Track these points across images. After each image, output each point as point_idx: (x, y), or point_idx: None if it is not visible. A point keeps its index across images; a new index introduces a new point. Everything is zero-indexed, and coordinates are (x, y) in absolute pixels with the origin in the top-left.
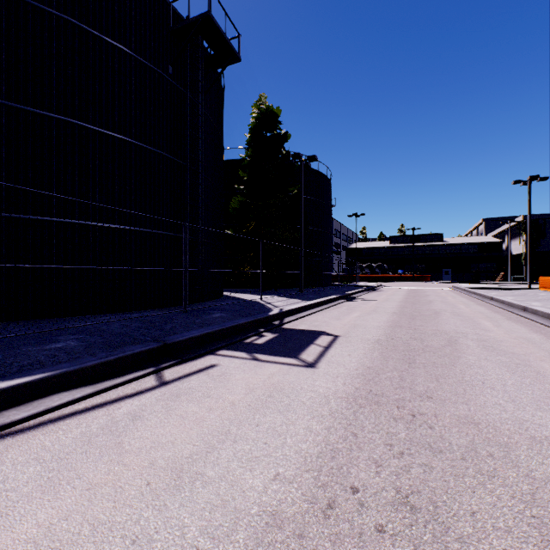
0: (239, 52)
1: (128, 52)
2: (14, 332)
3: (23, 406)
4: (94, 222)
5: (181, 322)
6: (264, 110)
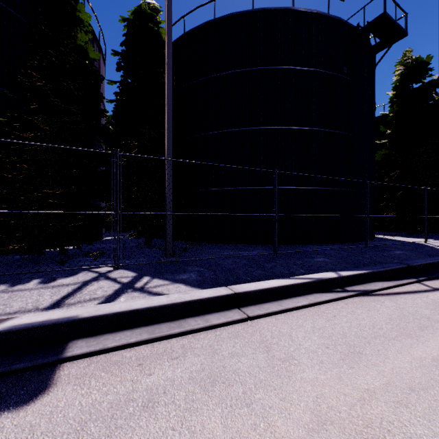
0: (405, 29)
1: (320, 71)
2: (279, 250)
3: (366, 284)
4: (302, 186)
5: (373, 254)
6: (410, 64)
